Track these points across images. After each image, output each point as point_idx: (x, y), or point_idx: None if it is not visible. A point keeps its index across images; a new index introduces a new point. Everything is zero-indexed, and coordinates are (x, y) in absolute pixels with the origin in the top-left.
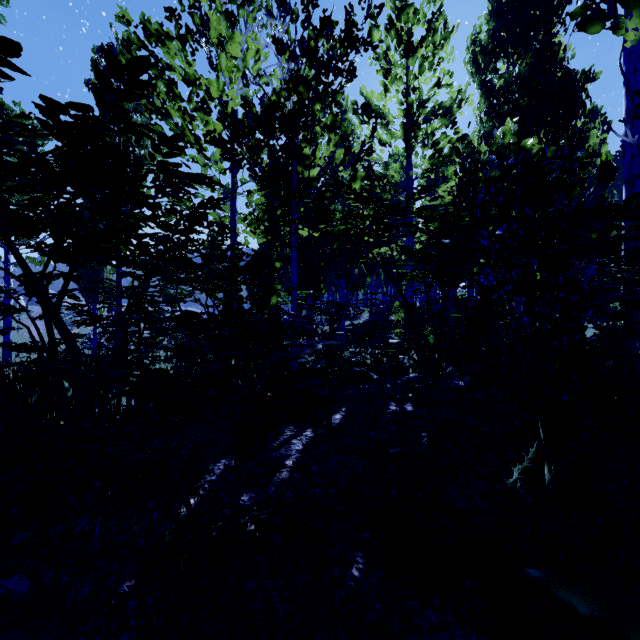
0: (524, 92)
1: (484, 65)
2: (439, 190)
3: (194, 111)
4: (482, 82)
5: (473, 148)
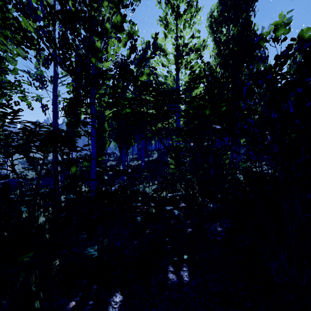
0: (235, 45)
1: (216, 28)
2: (193, 93)
3: (3, 6)
4: (215, 37)
5: (213, 69)
